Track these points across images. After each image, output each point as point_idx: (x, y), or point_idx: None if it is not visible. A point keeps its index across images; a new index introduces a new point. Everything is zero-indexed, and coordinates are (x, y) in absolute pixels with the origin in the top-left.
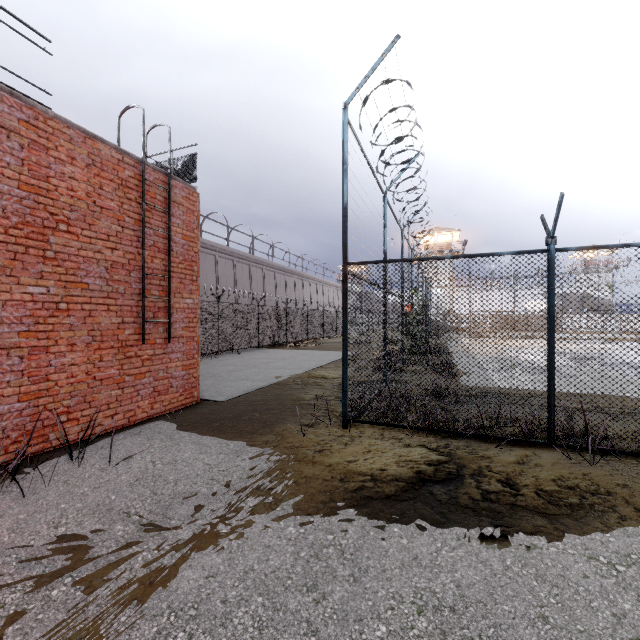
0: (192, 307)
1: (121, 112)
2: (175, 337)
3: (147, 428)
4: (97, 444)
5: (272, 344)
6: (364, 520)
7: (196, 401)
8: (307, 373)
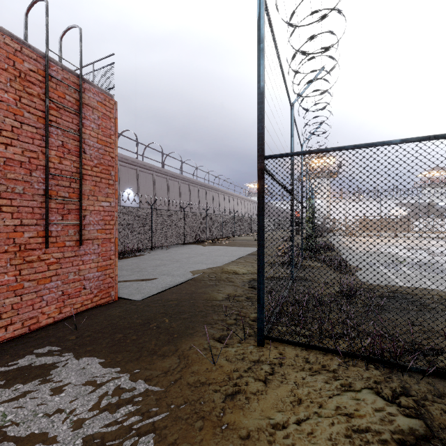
0: (108, 210)
1: (27, 8)
2: (89, 239)
3: (42, 341)
4: None
5: (195, 241)
6: None
7: (113, 300)
8: (220, 268)
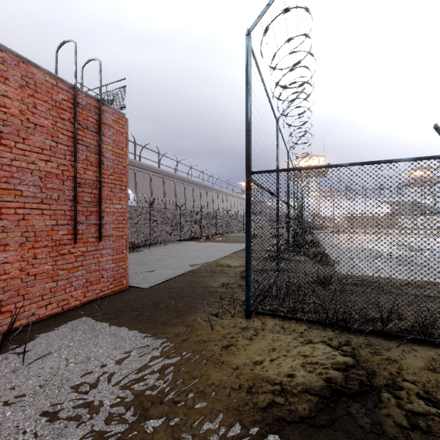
0: (121, 211)
1: (58, 47)
2: (106, 236)
3: (76, 317)
4: (25, 335)
5: (190, 238)
6: None
7: (125, 288)
8: (215, 262)
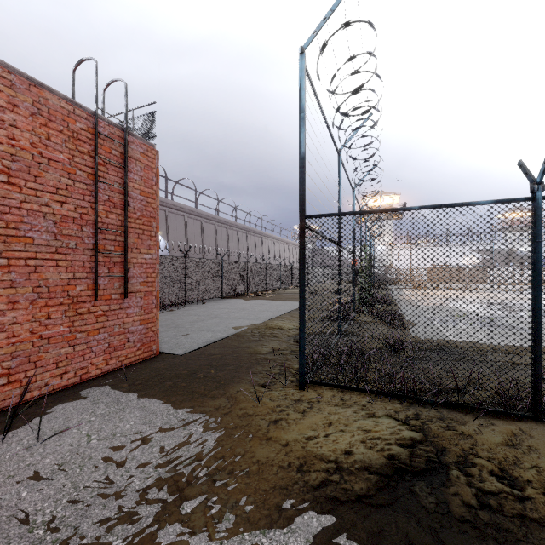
0: (150, 262)
1: (75, 65)
2: (132, 292)
3: (97, 388)
4: (38, 409)
5: (234, 295)
6: (332, 543)
7: (155, 354)
8: (264, 324)
